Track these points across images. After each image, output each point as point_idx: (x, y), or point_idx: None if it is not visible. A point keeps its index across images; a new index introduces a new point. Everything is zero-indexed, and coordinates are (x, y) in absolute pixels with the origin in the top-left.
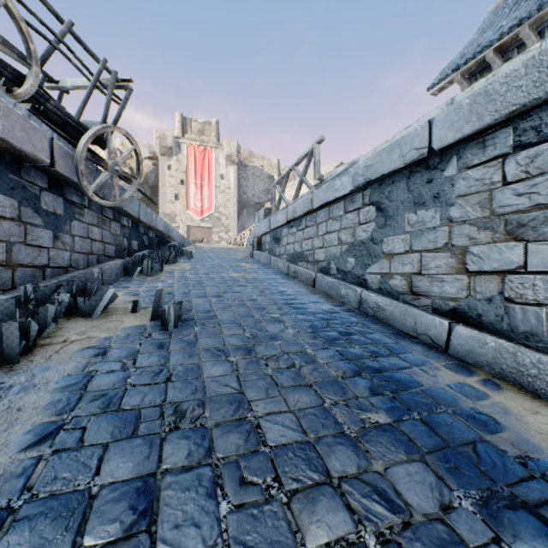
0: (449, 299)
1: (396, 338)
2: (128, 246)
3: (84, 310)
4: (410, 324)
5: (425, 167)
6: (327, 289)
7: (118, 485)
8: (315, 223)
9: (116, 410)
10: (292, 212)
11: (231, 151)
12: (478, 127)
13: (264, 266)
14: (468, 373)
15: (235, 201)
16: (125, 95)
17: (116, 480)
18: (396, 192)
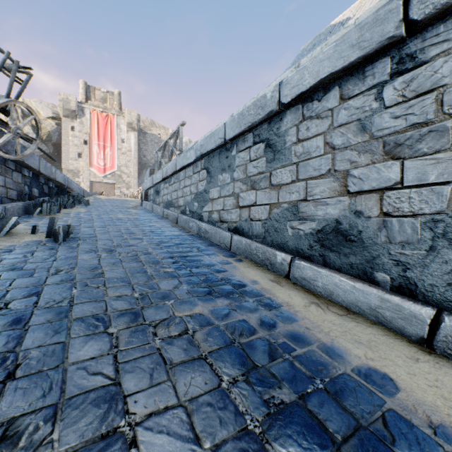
0: (233, 222)
1: (207, 246)
2: (29, 192)
3: None
4: (218, 239)
5: (226, 149)
6: (183, 224)
7: (22, 288)
8: (179, 180)
9: (20, 270)
10: (165, 172)
11: (132, 120)
12: (240, 131)
13: (148, 212)
14: (232, 257)
15: (136, 162)
16: (26, 78)
17: (21, 287)
18: (215, 162)
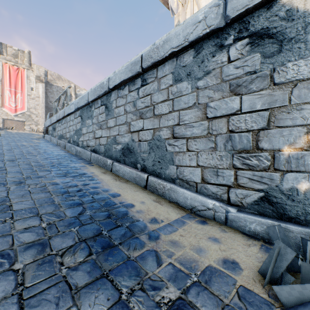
0: (93, 146)
1: (78, 159)
2: None
3: None
4: (85, 156)
5: (90, 106)
6: (69, 149)
7: None
8: (67, 122)
9: None
10: (59, 116)
11: (40, 74)
12: (94, 98)
13: (47, 142)
14: (89, 164)
15: (43, 106)
16: None
17: None
18: (85, 113)
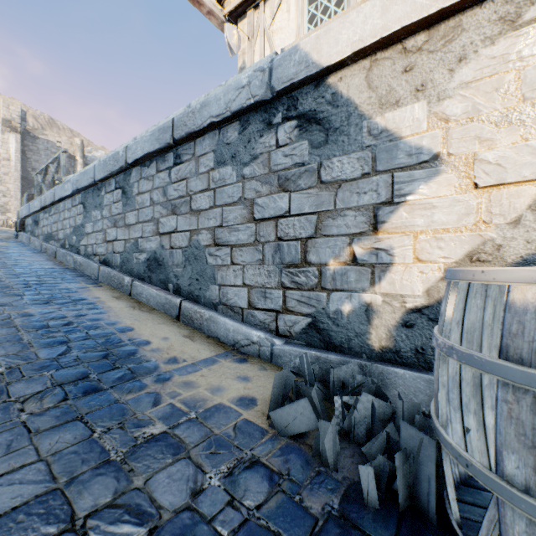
0: (103, 255)
1: (76, 276)
2: None
3: None
4: (90, 270)
5: (98, 188)
6: (62, 258)
7: None
8: (59, 211)
9: None
10: (44, 201)
11: (11, 116)
12: (105, 176)
13: (22, 245)
14: (94, 284)
15: (18, 177)
16: None
17: None
18: (90, 198)
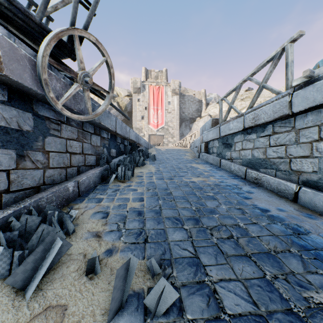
0: None
1: None
2: (106, 154)
3: (11, 282)
4: None
5: None
6: None
7: None
8: (292, 128)
9: None
10: (252, 119)
11: (175, 87)
12: None
13: (214, 168)
14: None
15: (177, 118)
16: None
17: None
18: None
